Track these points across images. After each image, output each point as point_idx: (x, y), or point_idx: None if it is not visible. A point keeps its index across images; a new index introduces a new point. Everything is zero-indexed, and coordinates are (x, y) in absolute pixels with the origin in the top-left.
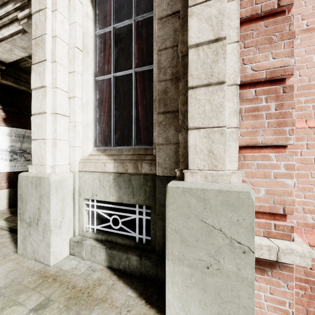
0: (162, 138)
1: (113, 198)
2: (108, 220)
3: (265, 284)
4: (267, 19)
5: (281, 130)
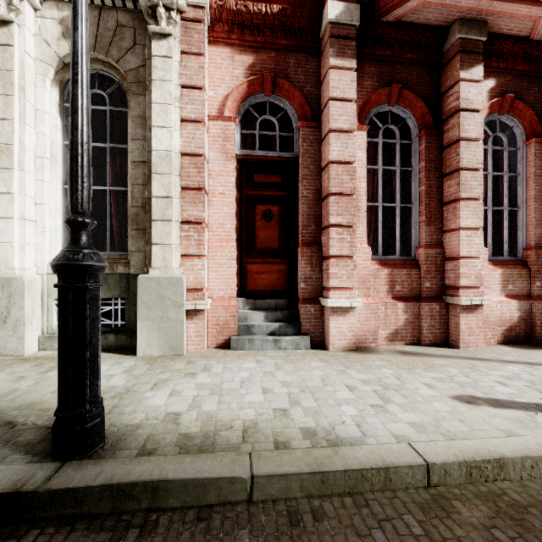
0: (135, 247)
1: None
2: None
3: (193, 325)
4: (194, 190)
5: (200, 247)
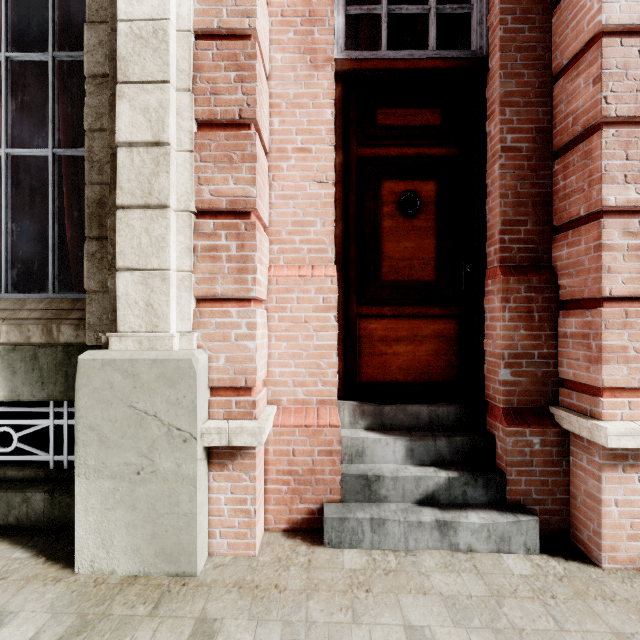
0: (95, 281)
1: None
2: None
3: (225, 483)
4: (230, 129)
5: (243, 279)
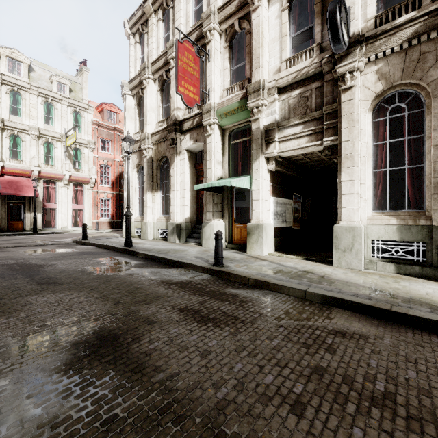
0: (436, 206)
1: (396, 238)
2: (388, 252)
3: None
4: None
5: None
